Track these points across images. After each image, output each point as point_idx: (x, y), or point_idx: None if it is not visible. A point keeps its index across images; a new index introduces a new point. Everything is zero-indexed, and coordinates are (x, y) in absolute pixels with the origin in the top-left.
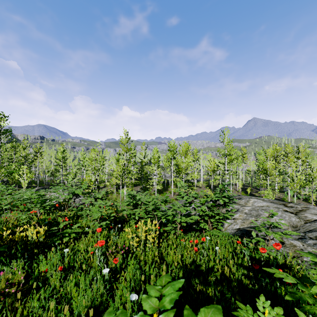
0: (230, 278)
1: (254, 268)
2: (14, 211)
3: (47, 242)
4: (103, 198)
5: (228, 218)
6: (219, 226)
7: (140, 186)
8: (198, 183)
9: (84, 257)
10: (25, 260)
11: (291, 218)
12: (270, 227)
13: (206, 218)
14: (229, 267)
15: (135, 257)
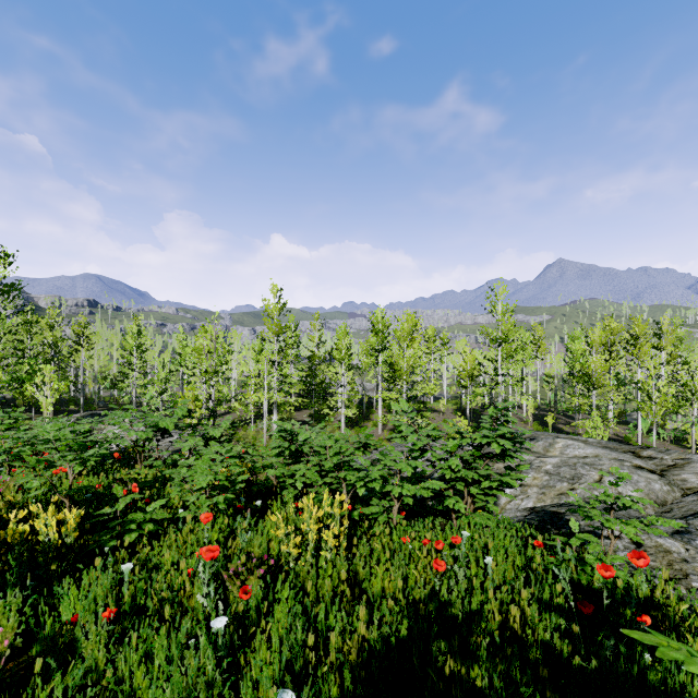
0: (522, 634)
1: (582, 612)
2: (21, 467)
3: (86, 544)
4: (226, 438)
5: (511, 485)
6: (490, 504)
7: (309, 410)
8: (437, 403)
9: (172, 582)
10: (24, 593)
11: (653, 483)
12: (612, 509)
13: (460, 485)
14: (519, 609)
15: (295, 582)
